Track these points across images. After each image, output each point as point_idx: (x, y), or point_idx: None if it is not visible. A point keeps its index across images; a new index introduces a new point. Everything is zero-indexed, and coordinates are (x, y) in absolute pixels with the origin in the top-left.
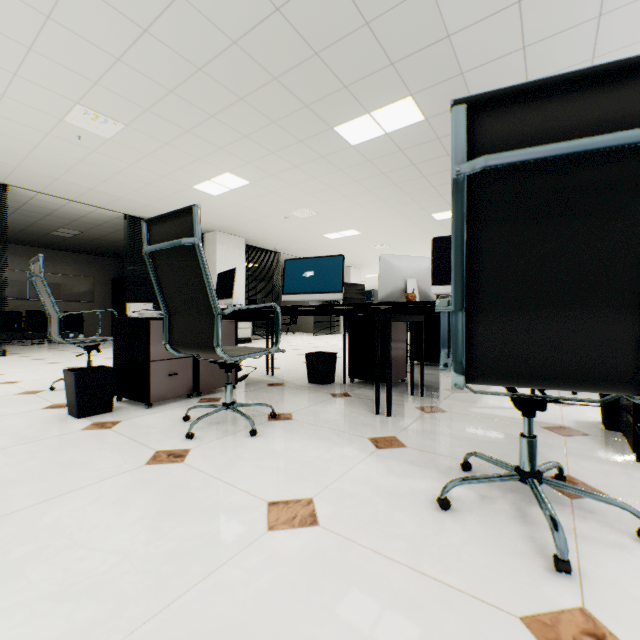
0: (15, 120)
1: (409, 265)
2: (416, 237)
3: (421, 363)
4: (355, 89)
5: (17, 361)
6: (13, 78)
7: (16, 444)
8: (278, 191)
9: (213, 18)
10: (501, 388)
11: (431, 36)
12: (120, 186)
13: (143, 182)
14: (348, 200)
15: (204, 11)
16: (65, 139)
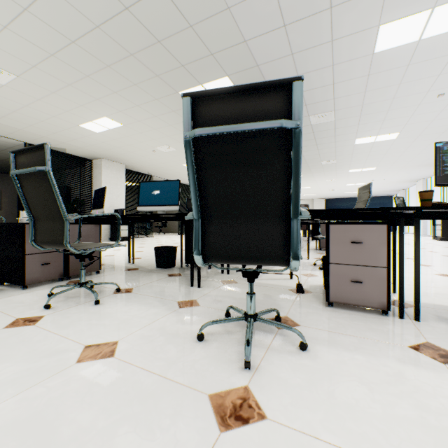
0: None
1: None
2: None
3: None
4: (190, 68)
5: None
6: None
7: None
8: (145, 132)
9: (79, 7)
10: (281, 267)
11: (234, 40)
12: (18, 121)
13: (37, 119)
14: None
15: (71, 2)
16: None
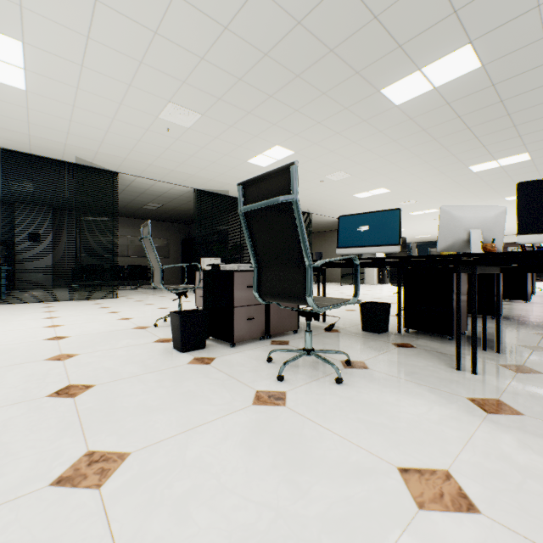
0: (127, 122)
1: (472, 215)
2: (447, 191)
3: (496, 317)
4: (409, 47)
5: (125, 302)
6: (128, 89)
7: (144, 372)
8: (318, 158)
9: (283, 3)
10: None
11: None
12: (193, 166)
13: (209, 161)
14: (383, 160)
15: None
16: (158, 132)
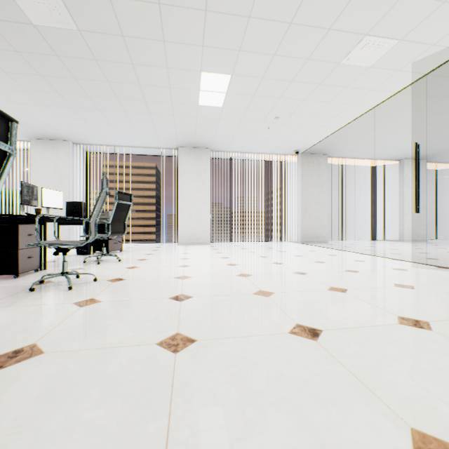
0: None
1: None
2: None
3: None
4: None
5: None
6: None
7: None
8: None
9: None
10: None
11: None
12: None
13: None
14: None
15: None
16: None
